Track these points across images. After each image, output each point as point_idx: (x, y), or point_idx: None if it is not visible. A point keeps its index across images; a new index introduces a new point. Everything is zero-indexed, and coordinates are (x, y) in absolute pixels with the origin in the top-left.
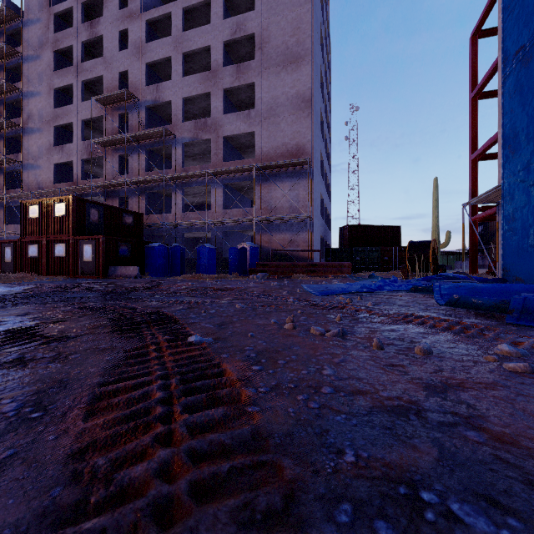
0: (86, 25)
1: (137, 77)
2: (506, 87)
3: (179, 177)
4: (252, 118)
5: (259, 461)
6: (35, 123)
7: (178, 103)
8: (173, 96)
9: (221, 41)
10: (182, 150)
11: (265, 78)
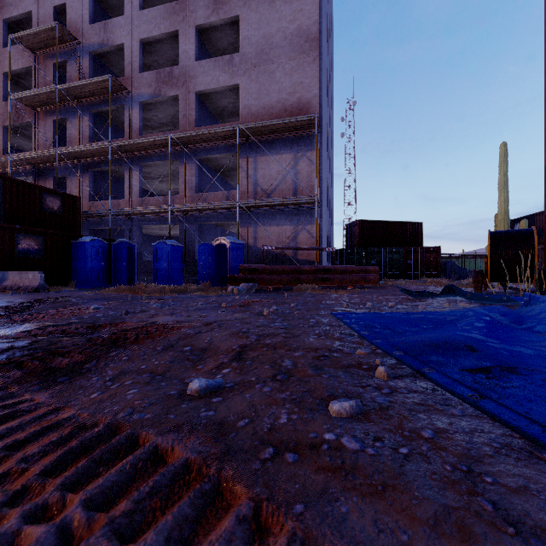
0: None
1: (77, 12)
2: None
3: (133, 147)
4: (235, 66)
5: None
6: None
7: (133, 46)
8: (127, 37)
9: None
10: (139, 112)
11: (254, 9)
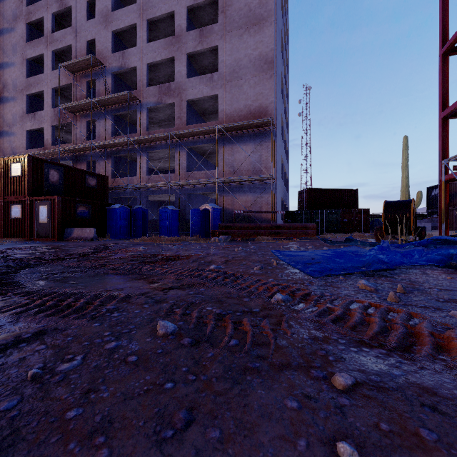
0: None
1: (103, 44)
2: None
3: (143, 140)
4: (215, 81)
5: None
6: (9, 92)
7: (142, 68)
8: (138, 62)
9: (184, 6)
10: (146, 115)
11: (228, 41)
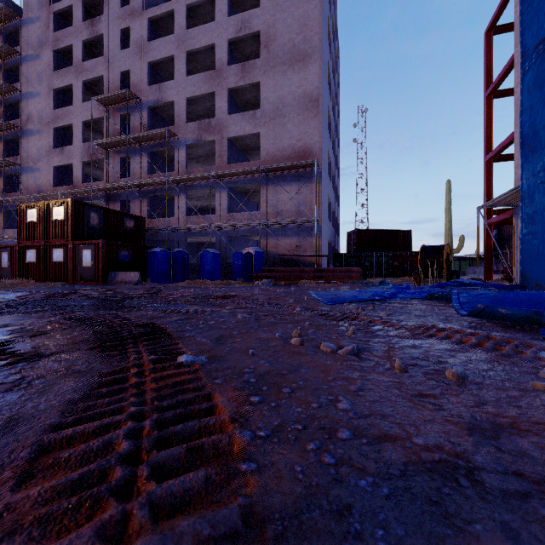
0: (86, 23)
1: (139, 76)
2: (524, 83)
3: (182, 180)
4: (257, 119)
5: None
6: (34, 124)
7: (181, 103)
8: (176, 96)
9: (225, 39)
10: (185, 152)
11: (271, 77)
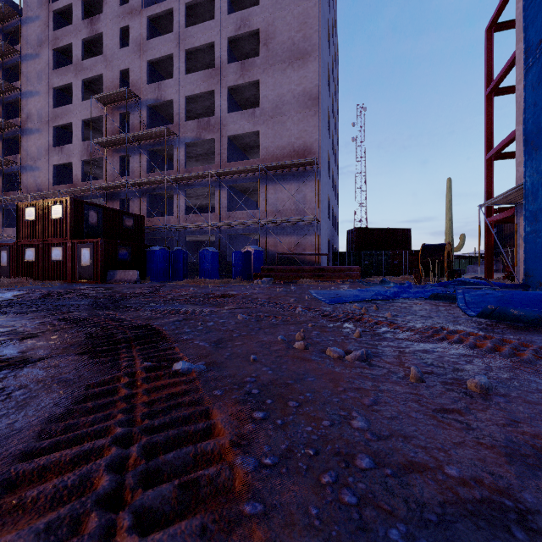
0: (86, 22)
1: (138, 75)
2: (528, 79)
3: (182, 178)
4: (257, 117)
5: None
6: (34, 123)
7: (180, 101)
8: (176, 94)
9: (225, 37)
10: (184, 150)
11: (271, 76)
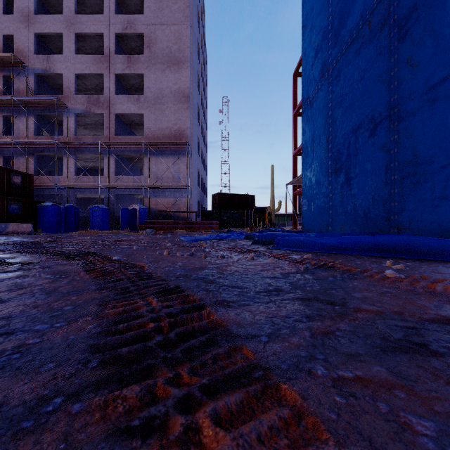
0: None
1: (24, 43)
2: (303, 117)
3: (72, 144)
4: (141, 103)
5: (152, 275)
6: None
7: (70, 76)
8: (65, 70)
9: (113, 32)
10: (74, 120)
11: (153, 72)
